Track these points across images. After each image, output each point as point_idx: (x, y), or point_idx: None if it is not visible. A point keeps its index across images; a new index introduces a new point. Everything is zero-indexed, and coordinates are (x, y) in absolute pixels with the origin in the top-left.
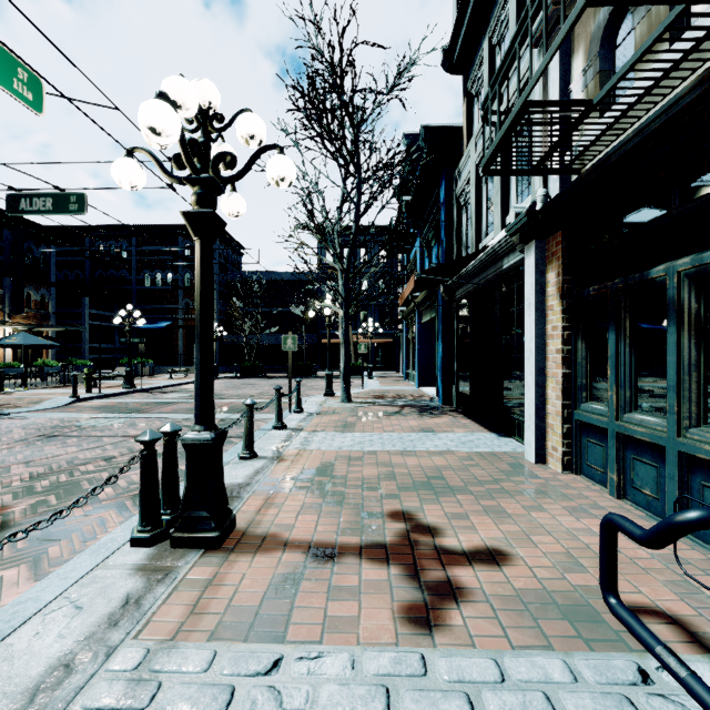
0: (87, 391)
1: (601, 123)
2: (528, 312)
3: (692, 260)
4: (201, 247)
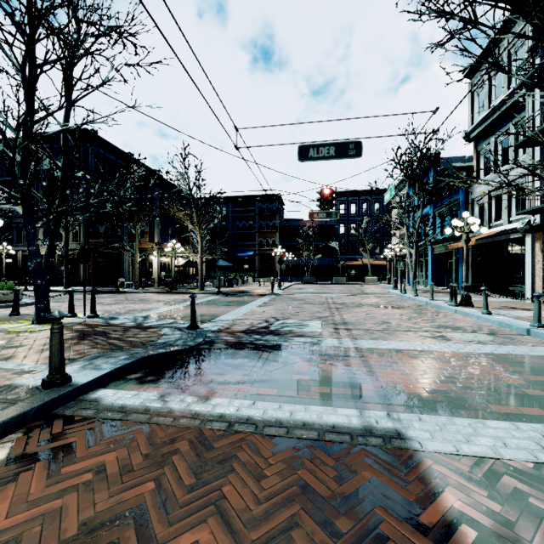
0: (273, 287)
1: None
2: (527, 255)
3: None
4: (467, 246)
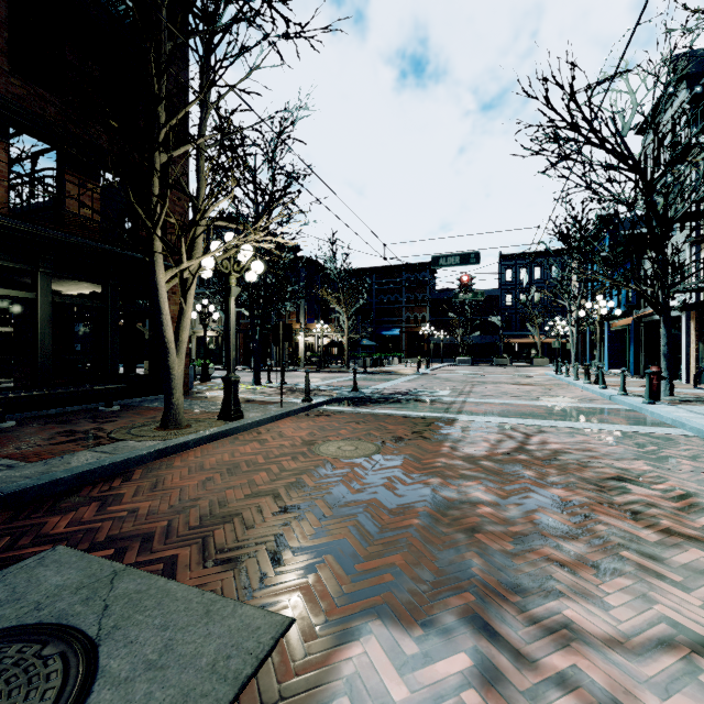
0: (419, 368)
1: None
2: (683, 335)
3: None
4: (600, 328)
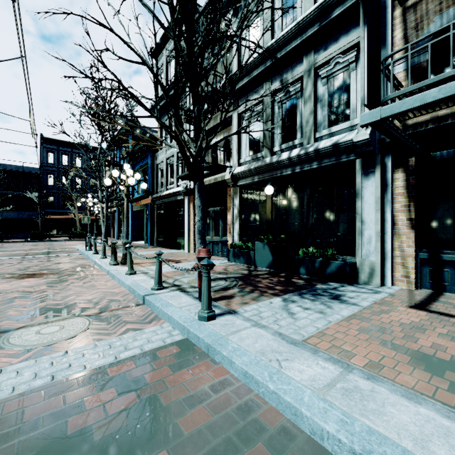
0: None
1: None
2: (186, 214)
3: (213, 209)
4: (127, 201)
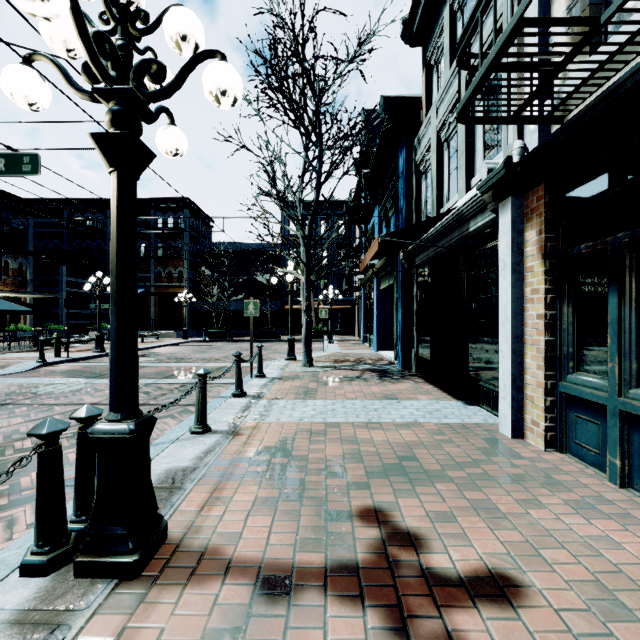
0: (55, 355)
1: (602, 53)
2: (503, 274)
3: None
4: (117, 181)
